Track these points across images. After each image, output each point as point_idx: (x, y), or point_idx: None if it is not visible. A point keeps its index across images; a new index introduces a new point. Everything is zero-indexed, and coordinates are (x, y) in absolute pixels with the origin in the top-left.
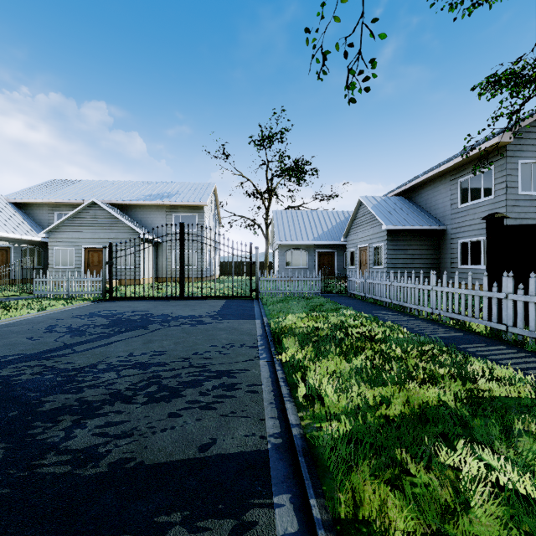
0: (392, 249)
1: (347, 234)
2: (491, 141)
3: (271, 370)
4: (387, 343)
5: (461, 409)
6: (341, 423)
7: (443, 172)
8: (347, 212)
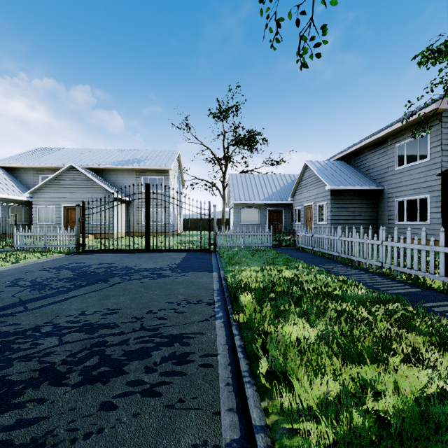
0: (335, 207)
1: (294, 194)
2: (427, 109)
3: (228, 334)
4: (347, 301)
5: None
6: (319, 425)
7: (381, 139)
8: (293, 175)
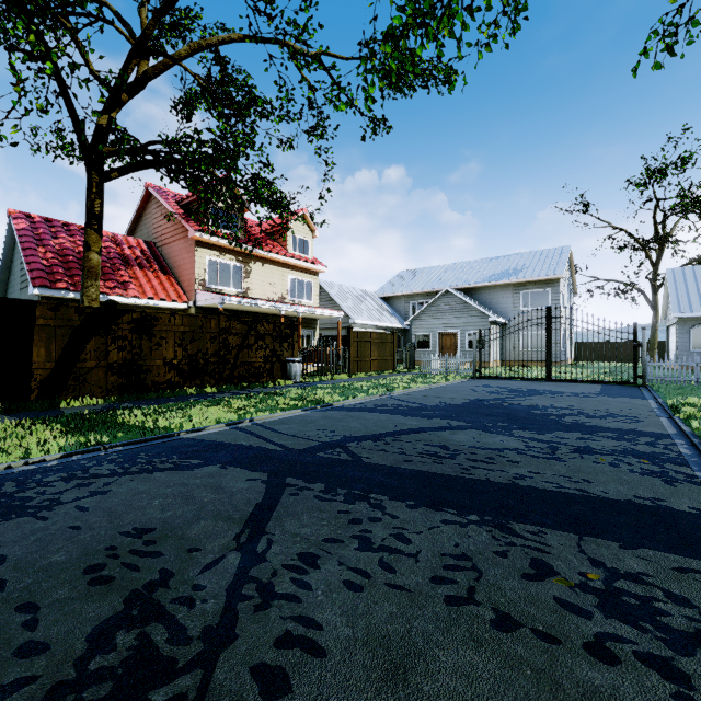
0: None
1: None
2: None
3: (669, 420)
4: None
5: None
6: None
7: None
8: None
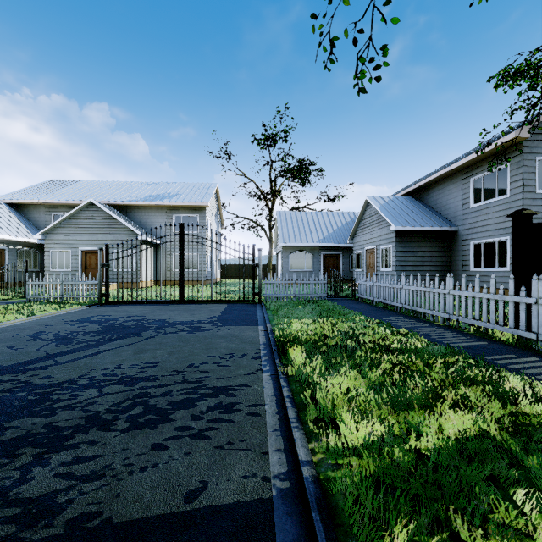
0: (401, 251)
1: (354, 235)
2: (506, 137)
3: (276, 386)
4: (404, 354)
5: (508, 442)
6: (362, 460)
7: (454, 171)
8: (352, 213)
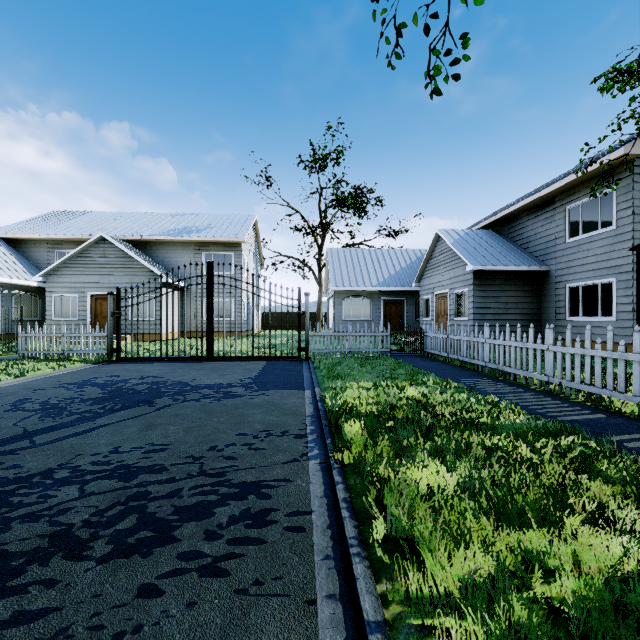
0: (480, 296)
1: (421, 277)
2: (613, 154)
3: (327, 481)
4: (499, 433)
5: None
6: (464, 621)
7: (545, 198)
8: (419, 250)
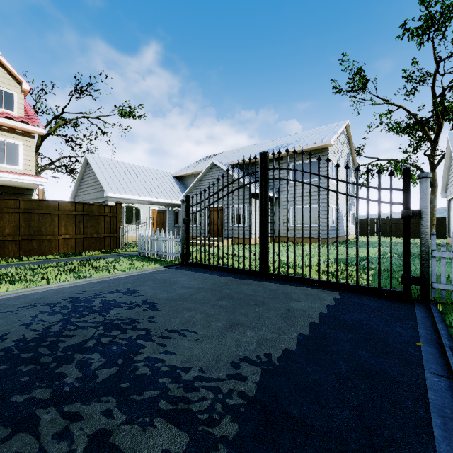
0: None
1: None
2: None
3: None
4: None
5: None
6: None
7: None
8: None
